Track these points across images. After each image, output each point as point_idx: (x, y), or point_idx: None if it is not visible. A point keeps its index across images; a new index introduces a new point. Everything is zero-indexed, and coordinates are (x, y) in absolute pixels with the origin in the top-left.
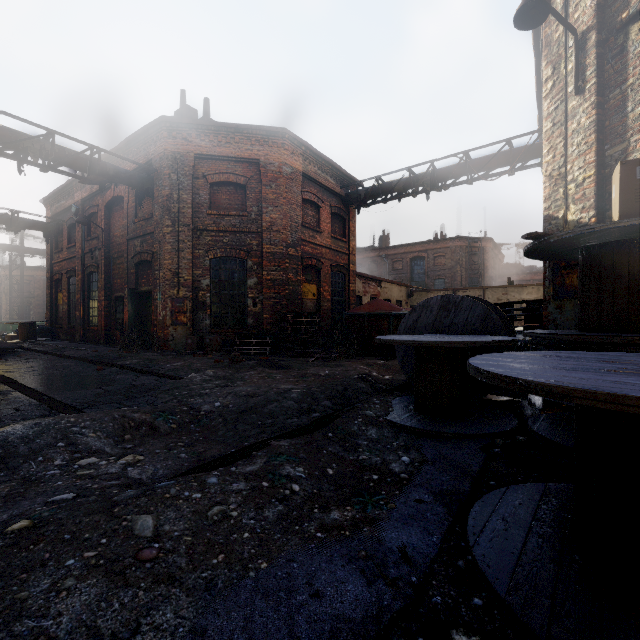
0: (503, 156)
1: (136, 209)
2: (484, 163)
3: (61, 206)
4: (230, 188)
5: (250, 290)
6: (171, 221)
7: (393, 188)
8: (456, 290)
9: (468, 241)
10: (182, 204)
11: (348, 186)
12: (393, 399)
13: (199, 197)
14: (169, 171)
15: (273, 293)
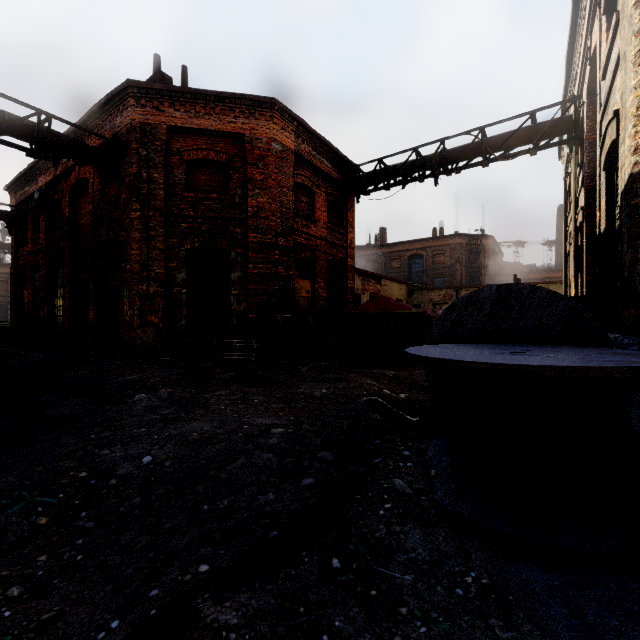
0: (525, 132)
1: (102, 192)
2: (503, 141)
3: (25, 193)
4: (210, 167)
5: (233, 286)
6: (139, 204)
7: (397, 172)
8: (459, 288)
9: (468, 238)
10: (153, 184)
11: (346, 170)
12: (428, 445)
13: (173, 177)
14: (137, 145)
15: (260, 289)
